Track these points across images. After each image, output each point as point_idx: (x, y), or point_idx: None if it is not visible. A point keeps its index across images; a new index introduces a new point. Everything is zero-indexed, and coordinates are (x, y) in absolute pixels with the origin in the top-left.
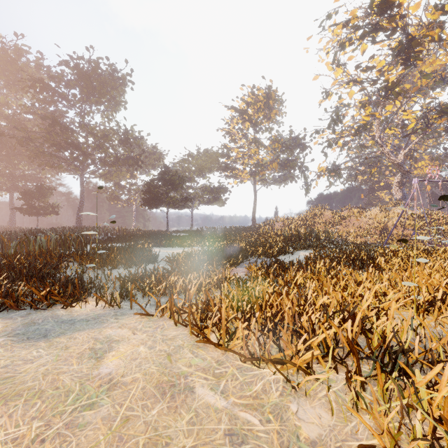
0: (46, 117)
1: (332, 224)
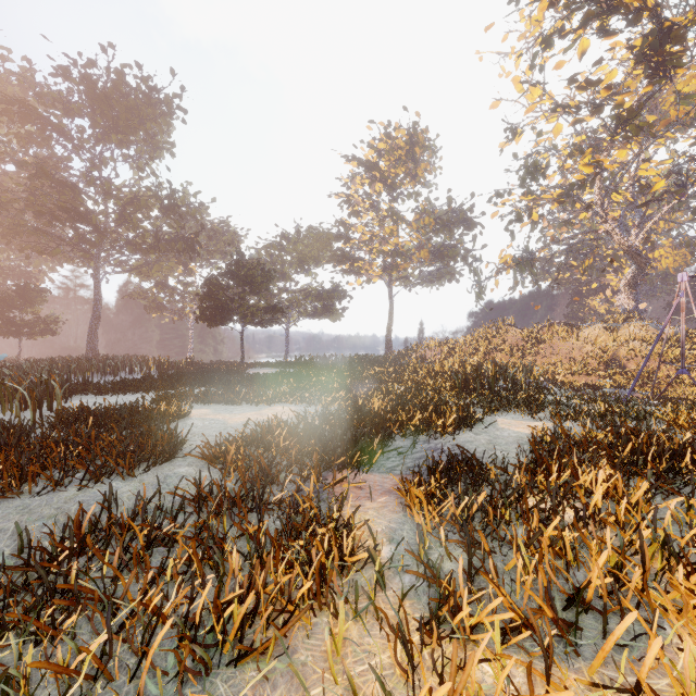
0: (24, 162)
1: (523, 351)
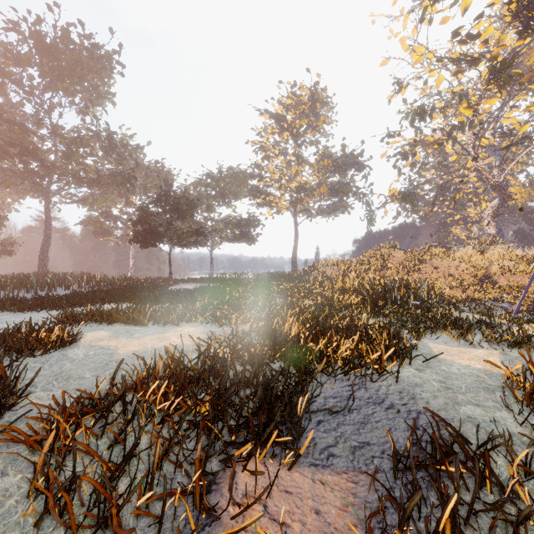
0: None
1: (408, 269)
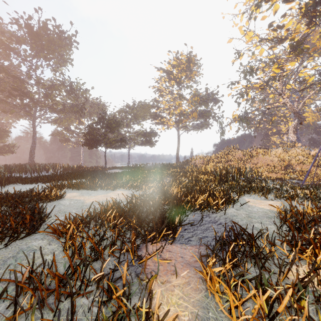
0: None
1: (243, 161)
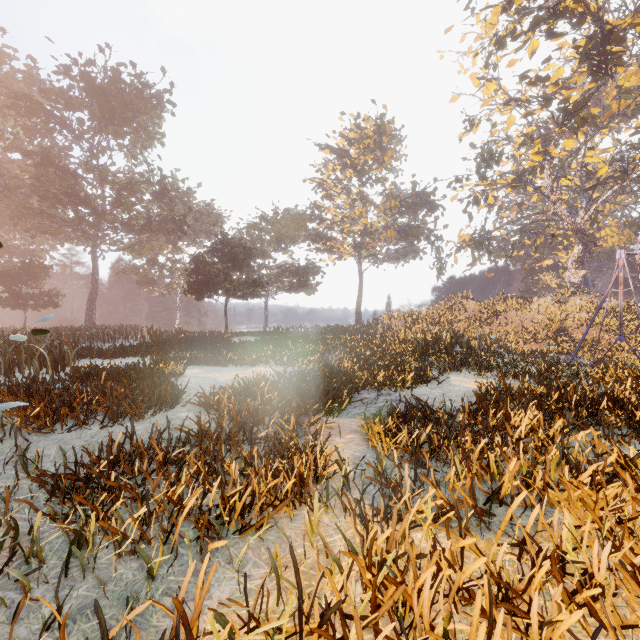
0: (31, 152)
1: (480, 322)
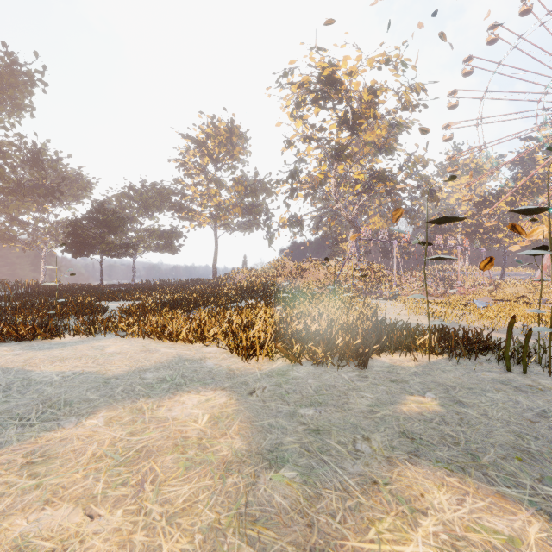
0: None
1: (294, 276)
